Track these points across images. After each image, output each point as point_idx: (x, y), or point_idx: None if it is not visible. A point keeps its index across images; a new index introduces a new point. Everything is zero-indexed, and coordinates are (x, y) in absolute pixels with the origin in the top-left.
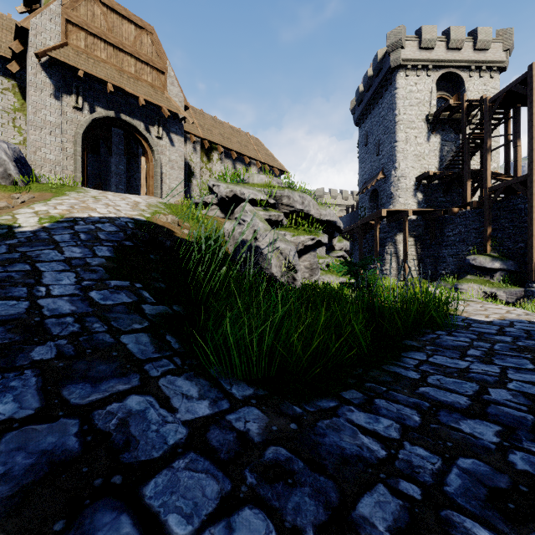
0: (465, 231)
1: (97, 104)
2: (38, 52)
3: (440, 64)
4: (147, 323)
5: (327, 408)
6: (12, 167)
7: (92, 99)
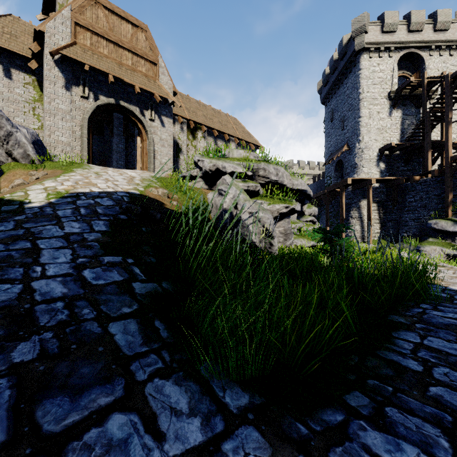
0: (426, 198)
1: (100, 93)
2: (51, 50)
3: (402, 46)
4: (136, 306)
5: (334, 424)
6: (30, 149)
7: (96, 89)
